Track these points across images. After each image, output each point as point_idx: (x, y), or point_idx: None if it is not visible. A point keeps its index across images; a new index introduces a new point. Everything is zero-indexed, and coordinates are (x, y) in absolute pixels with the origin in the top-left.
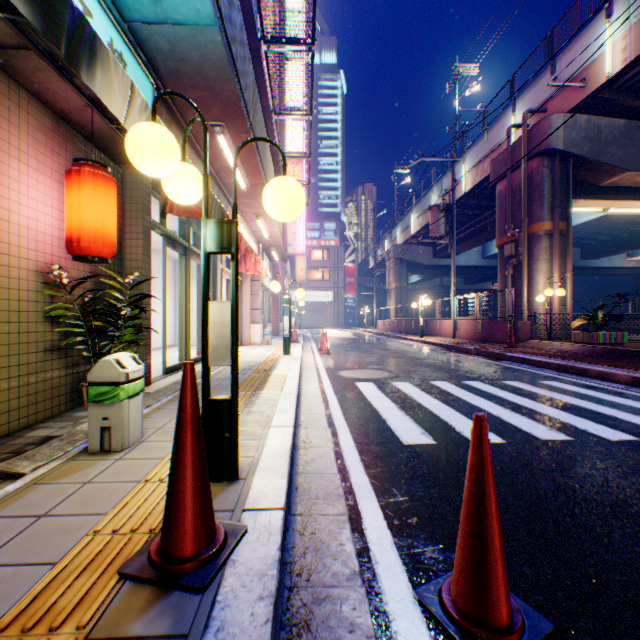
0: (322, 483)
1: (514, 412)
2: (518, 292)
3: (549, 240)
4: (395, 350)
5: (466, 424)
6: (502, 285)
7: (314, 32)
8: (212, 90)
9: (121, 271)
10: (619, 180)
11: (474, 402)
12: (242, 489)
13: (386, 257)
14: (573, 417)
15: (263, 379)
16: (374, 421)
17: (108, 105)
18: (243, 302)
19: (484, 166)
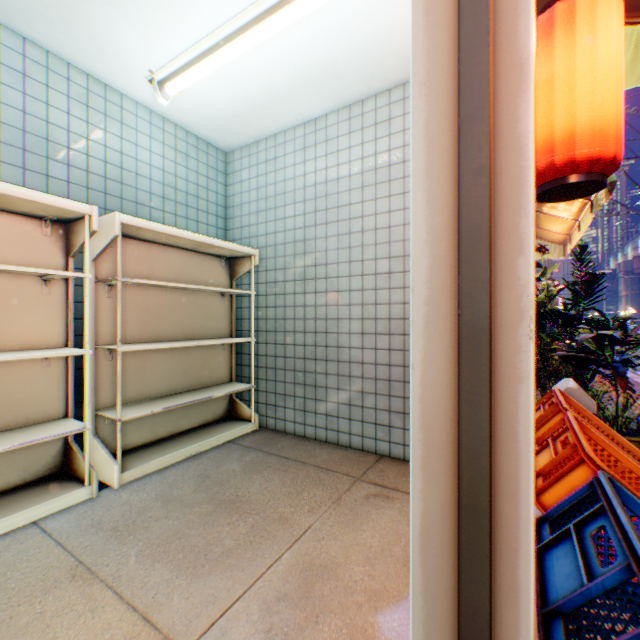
0: None
1: None
2: None
3: None
4: None
5: None
6: None
7: None
8: None
9: None
10: None
11: None
12: None
13: (616, 269)
14: None
15: None
16: None
17: None
18: None
19: None
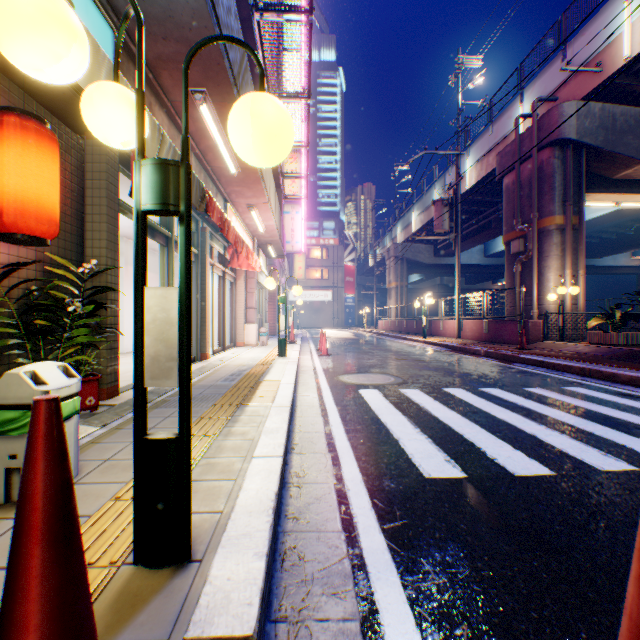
0: (320, 551)
1: (551, 429)
2: (527, 290)
3: (560, 235)
4: (398, 351)
5: (498, 447)
6: (509, 283)
7: None
8: (188, 42)
9: (82, 260)
10: (634, 172)
11: (499, 415)
12: (191, 586)
13: (386, 256)
14: (625, 436)
15: (253, 387)
16: (384, 442)
17: None
18: (237, 300)
19: (489, 160)
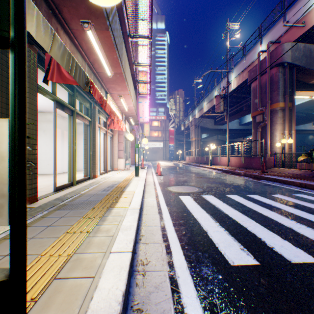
0: None
1: (300, 223)
2: (264, 141)
3: (282, 112)
4: (198, 173)
5: (272, 237)
6: (255, 138)
7: None
8: None
9: None
10: None
11: (264, 213)
12: None
13: (190, 124)
14: None
15: (118, 195)
16: (198, 234)
17: None
18: (114, 146)
19: (243, 75)
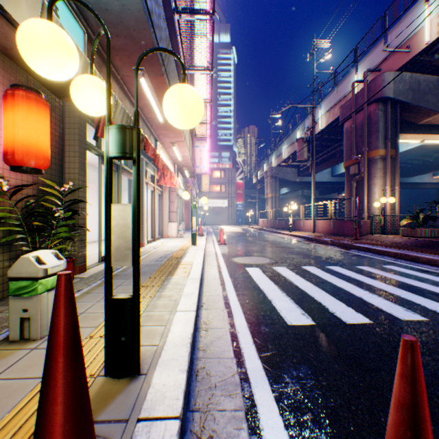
0: (220, 369)
1: (372, 293)
2: (360, 200)
3: (383, 162)
4: (272, 241)
5: (337, 305)
6: (348, 195)
7: (214, 4)
8: (133, 38)
9: (62, 182)
10: (432, 120)
11: (338, 284)
12: (141, 388)
13: (265, 176)
14: (421, 298)
15: (175, 265)
16: (262, 302)
17: (13, 15)
18: (163, 207)
19: (335, 111)
